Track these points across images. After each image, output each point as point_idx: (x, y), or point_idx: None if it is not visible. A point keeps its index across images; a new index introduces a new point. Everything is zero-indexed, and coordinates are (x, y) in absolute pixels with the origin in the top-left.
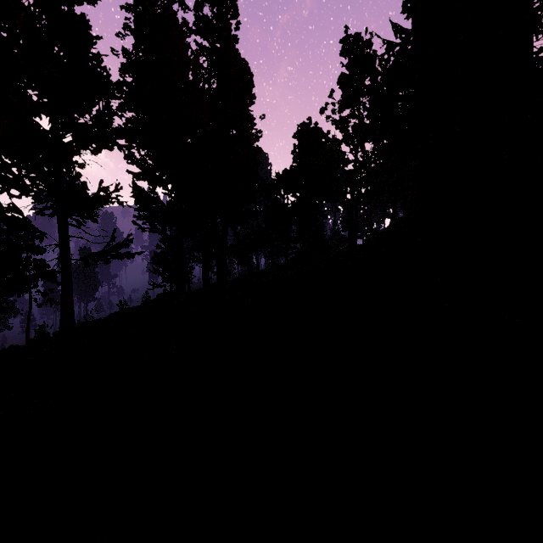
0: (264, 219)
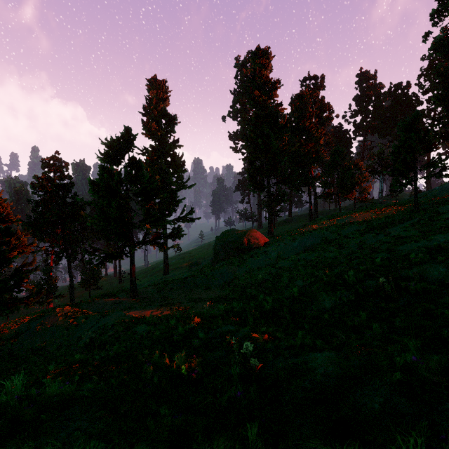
0: None
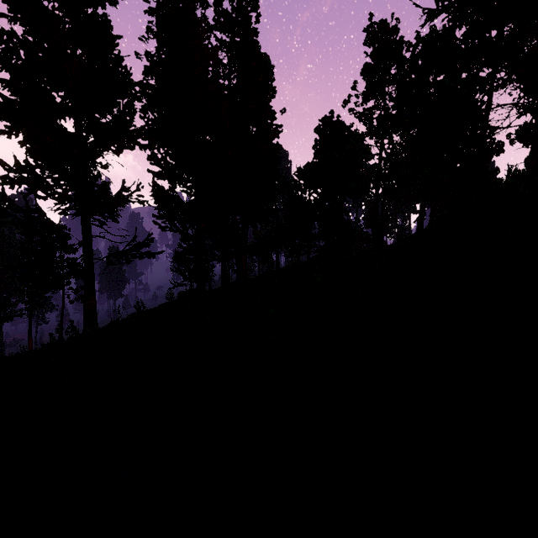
0: (284, 216)
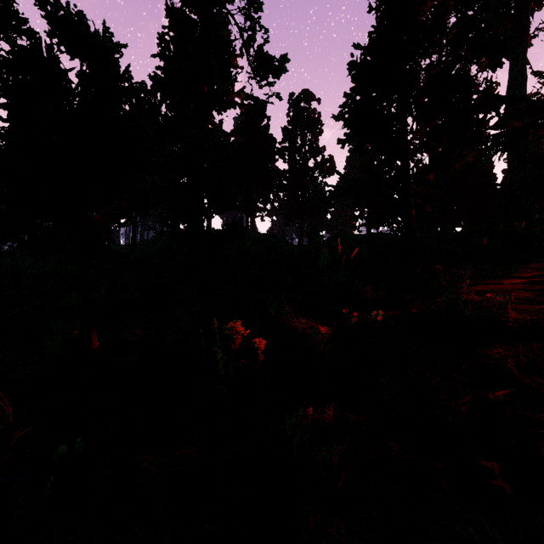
0: None
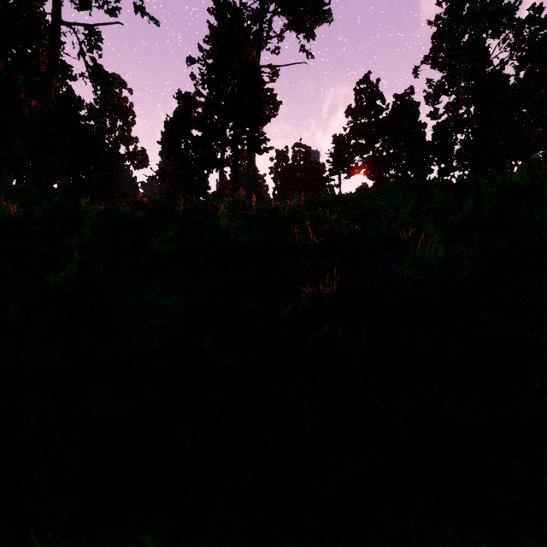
0: None
